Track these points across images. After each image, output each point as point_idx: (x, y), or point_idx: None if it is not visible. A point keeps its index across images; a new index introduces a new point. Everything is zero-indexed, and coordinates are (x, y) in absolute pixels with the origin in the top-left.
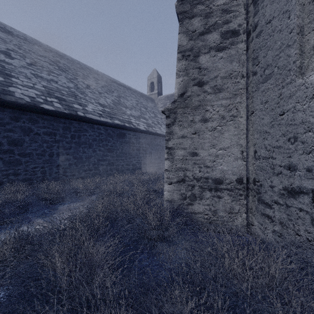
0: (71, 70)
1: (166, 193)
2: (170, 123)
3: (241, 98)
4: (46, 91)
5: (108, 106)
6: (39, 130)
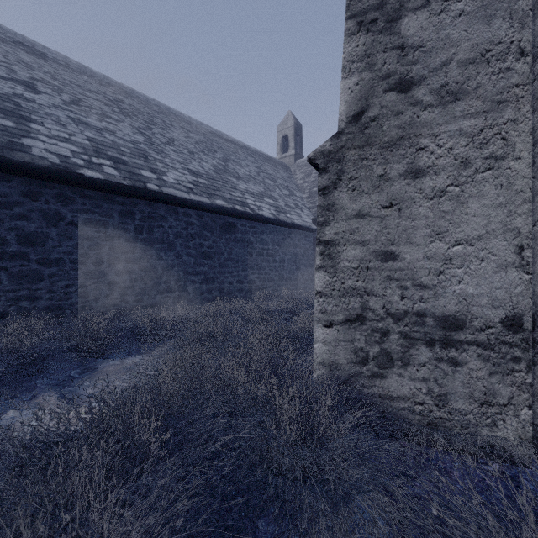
0: (143, 115)
1: (318, 347)
2: (327, 186)
3: (516, 109)
4: (93, 146)
5: (204, 175)
6: (75, 216)
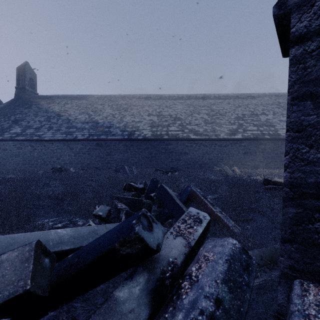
0: None
1: None
2: None
3: None
4: None
5: None
6: None
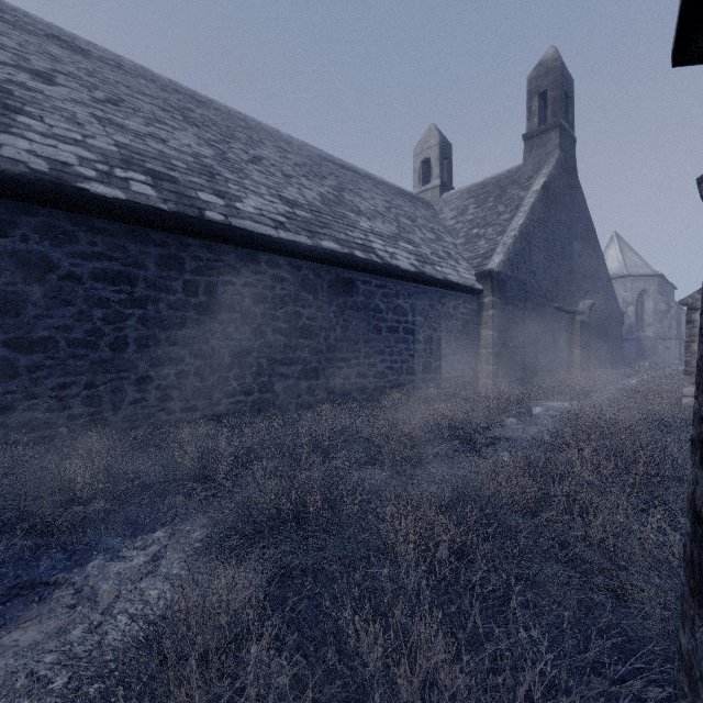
0: (220, 127)
1: None
2: None
3: None
4: (122, 154)
5: (306, 206)
6: (76, 265)
